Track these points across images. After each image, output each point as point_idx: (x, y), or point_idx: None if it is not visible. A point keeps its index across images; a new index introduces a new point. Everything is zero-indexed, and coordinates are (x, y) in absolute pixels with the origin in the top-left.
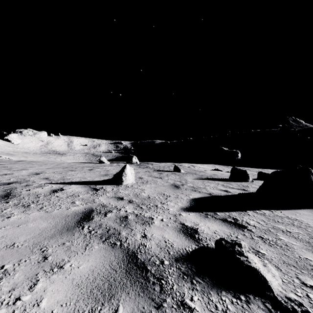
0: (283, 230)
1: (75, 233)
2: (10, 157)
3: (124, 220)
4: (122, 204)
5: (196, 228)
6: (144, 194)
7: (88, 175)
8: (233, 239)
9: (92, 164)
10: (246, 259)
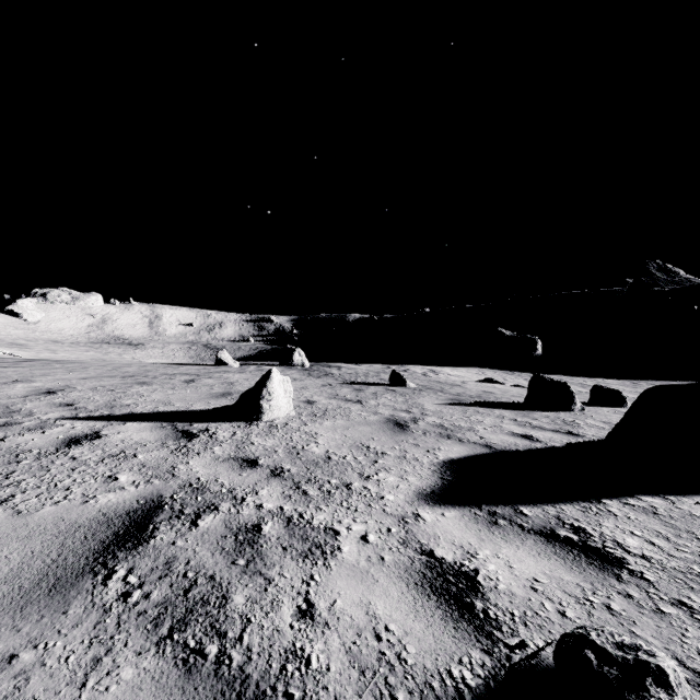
0: None
1: (74, 600)
2: (16, 352)
3: (248, 542)
4: (253, 482)
5: (473, 571)
6: (316, 448)
7: (179, 395)
8: (623, 642)
9: (198, 368)
10: None
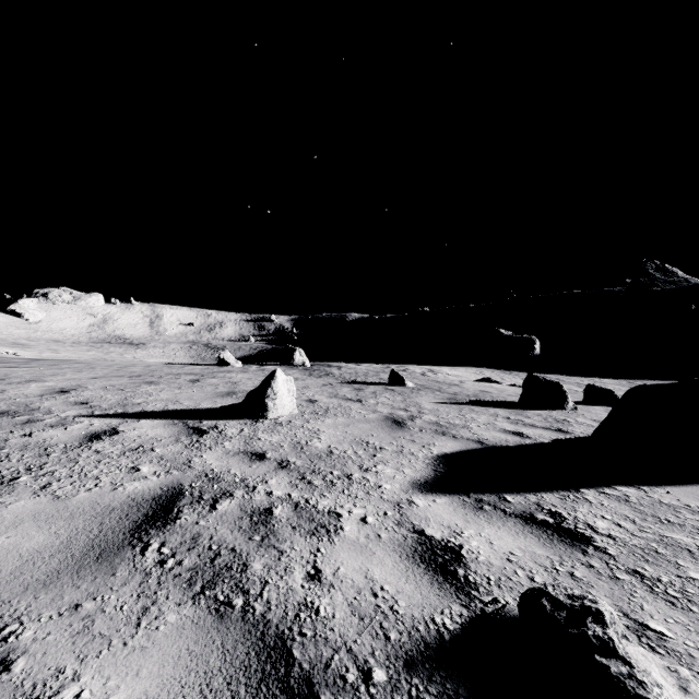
0: (692, 549)
1: (119, 566)
2: (19, 352)
3: (262, 523)
4: (262, 473)
5: (458, 546)
6: (319, 443)
7: (186, 394)
8: (573, 594)
9: (201, 368)
10: (627, 670)
